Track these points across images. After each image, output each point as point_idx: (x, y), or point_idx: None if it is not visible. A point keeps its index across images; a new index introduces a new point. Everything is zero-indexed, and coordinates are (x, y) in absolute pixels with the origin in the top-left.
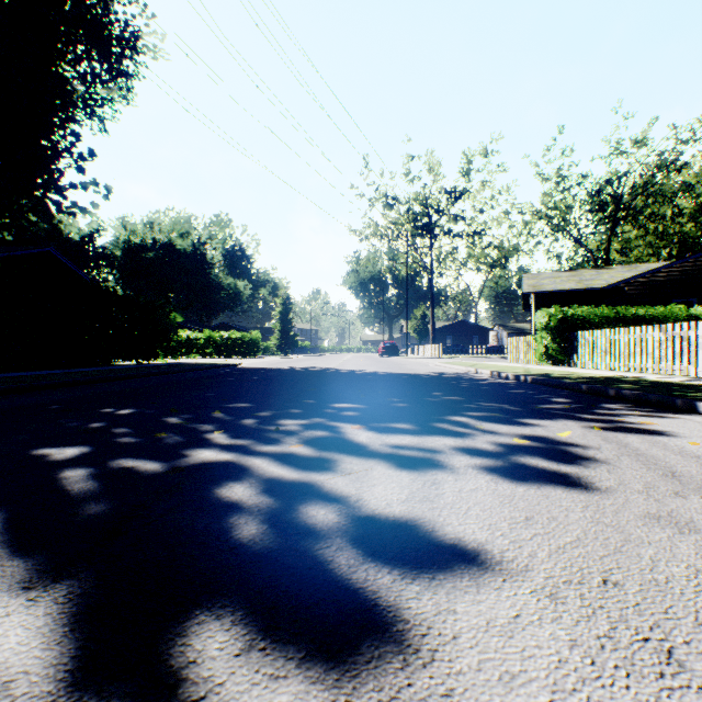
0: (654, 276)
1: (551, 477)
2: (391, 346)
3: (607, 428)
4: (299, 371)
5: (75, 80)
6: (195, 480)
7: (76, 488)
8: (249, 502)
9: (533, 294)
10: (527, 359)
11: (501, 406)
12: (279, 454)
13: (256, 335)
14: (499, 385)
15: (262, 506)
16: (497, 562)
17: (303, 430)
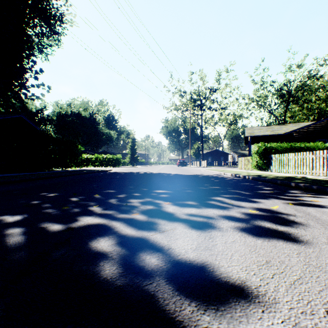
0: (307, 128)
1: (274, 233)
2: (182, 161)
3: (295, 203)
4: (139, 173)
5: (33, 36)
6: (78, 236)
7: (11, 241)
8: (106, 251)
9: (250, 137)
10: (247, 167)
11: (239, 191)
12: (126, 219)
13: (119, 156)
14: (236, 180)
15: (114, 253)
16: (255, 295)
17: (139, 205)
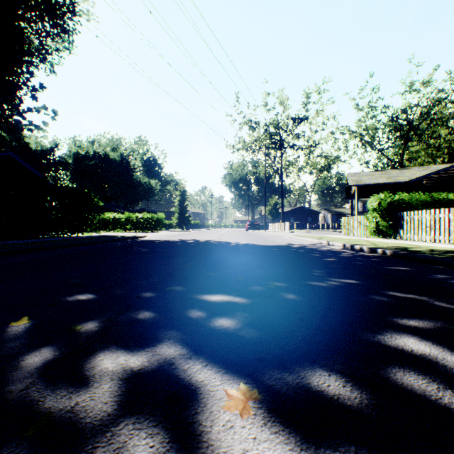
0: (445, 173)
1: None
2: (254, 223)
3: None
4: (186, 243)
5: (30, 34)
6: None
7: None
8: None
9: (356, 186)
10: (357, 233)
11: (424, 299)
12: None
13: (161, 215)
14: (366, 259)
15: None
16: None
17: (107, 422)
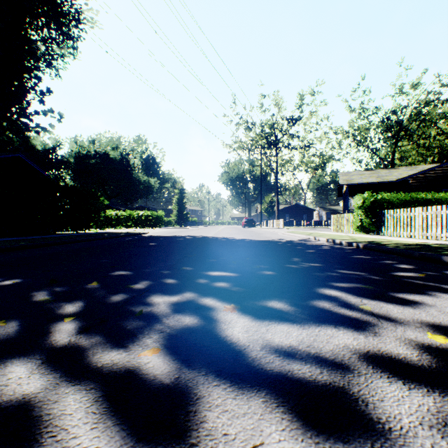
0: (429, 173)
1: None
2: (250, 220)
3: None
4: (187, 238)
5: (38, 41)
6: None
7: None
8: None
9: (347, 185)
10: (345, 229)
11: (361, 274)
12: (117, 377)
13: (160, 213)
14: (340, 251)
15: None
16: None
17: (169, 313)
